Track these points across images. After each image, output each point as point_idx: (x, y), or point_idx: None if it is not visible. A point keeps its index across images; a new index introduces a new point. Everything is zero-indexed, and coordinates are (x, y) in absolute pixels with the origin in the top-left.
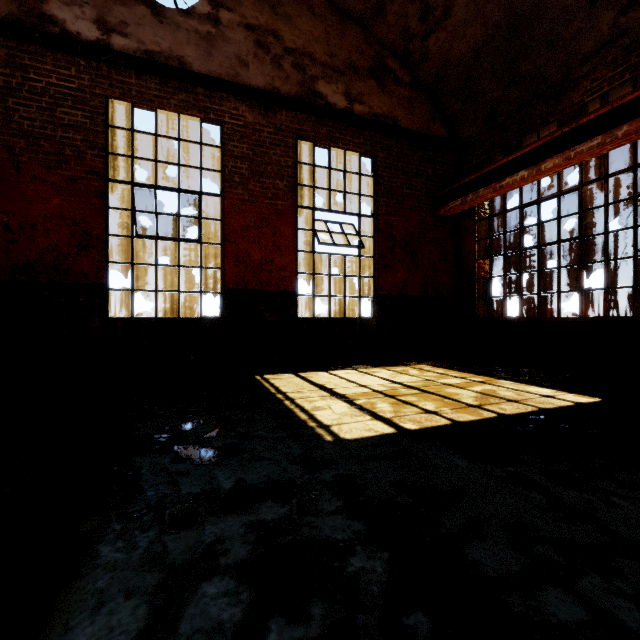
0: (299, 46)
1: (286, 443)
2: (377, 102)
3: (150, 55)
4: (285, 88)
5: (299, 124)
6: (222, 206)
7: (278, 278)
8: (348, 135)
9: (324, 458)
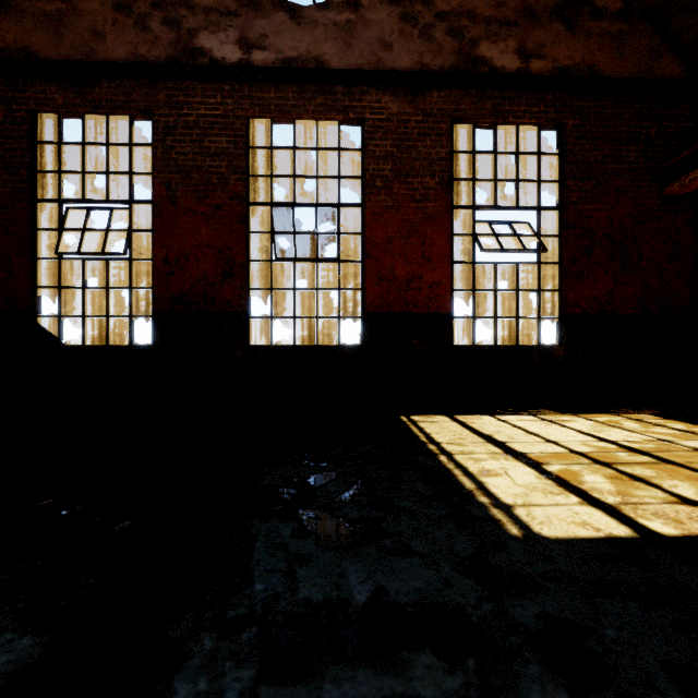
0: (454, 6)
1: (446, 529)
2: (565, 51)
3: (288, 63)
4: (437, 63)
5: (454, 103)
6: (362, 217)
7: (428, 297)
8: (522, 104)
9: (512, 571)
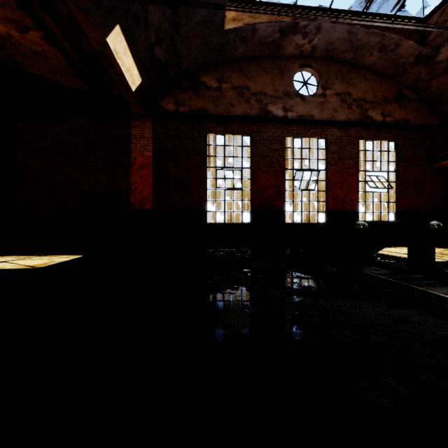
0: (359, 96)
1: None
2: (398, 114)
3: (300, 117)
4: (353, 117)
5: (359, 133)
6: (326, 174)
7: (350, 205)
8: (383, 133)
9: None
